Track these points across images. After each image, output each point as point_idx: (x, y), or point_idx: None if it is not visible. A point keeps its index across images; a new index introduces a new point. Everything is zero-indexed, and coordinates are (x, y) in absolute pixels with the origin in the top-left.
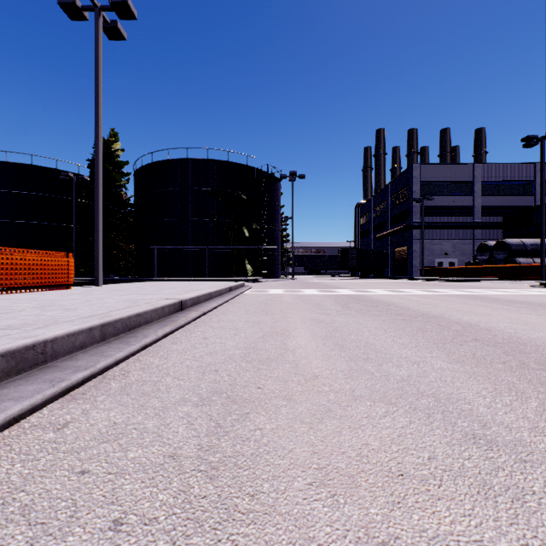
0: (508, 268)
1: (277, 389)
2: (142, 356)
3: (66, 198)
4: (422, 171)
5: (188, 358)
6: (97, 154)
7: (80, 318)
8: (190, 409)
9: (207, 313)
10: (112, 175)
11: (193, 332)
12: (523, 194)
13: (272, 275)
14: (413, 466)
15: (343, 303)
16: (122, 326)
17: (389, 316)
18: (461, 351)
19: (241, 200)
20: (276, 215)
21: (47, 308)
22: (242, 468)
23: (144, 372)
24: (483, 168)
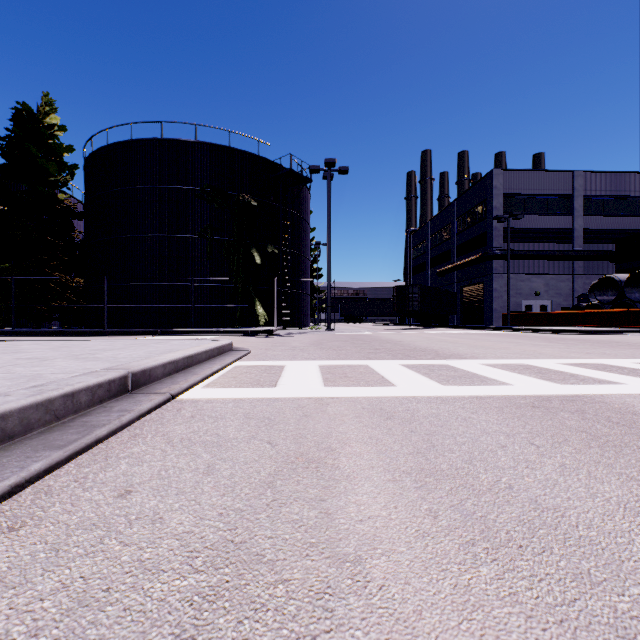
0: None
1: None
2: None
3: None
4: (505, 180)
5: None
6: None
7: None
8: None
9: None
10: (39, 163)
11: None
12: (636, 215)
13: (297, 324)
14: None
15: None
16: None
17: None
18: None
19: (250, 207)
20: (304, 236)
21: None
22: None
23: None
24: (585, 178)
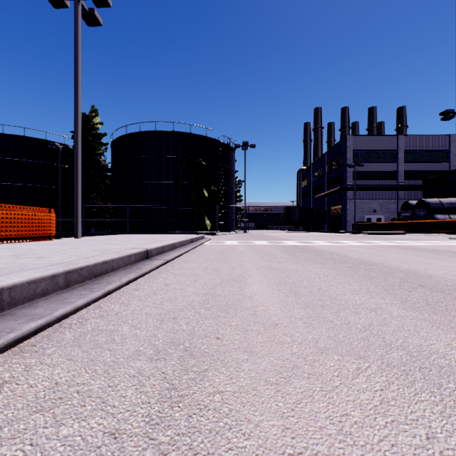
0: (428, 223)
1: (237, 340)
2: (104, 302)
3: (54, 164)
4: (354, 142)
5: (148, 305)
6: (76, 124)
7: (46, 266)
8: (143, 365)
9: (170, 261)
10: (92, 145)
11: (156, 278)
12: (439, 161)
13: (228, 230)
14: (412, 450)
15: (291, 252)
16: (88, 273)
17: (334, 263)
18: (413, 297)
19: (202, 165)
20: (231, 179)
21: (22, 256)
22: (198, 454)
23: (102, 320)
24: (405, 139)
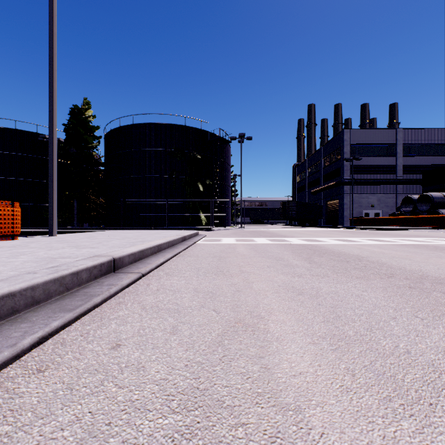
0: (433, 218)
1: None
2: None
3: (46, 158)
4: (352, 135)
5: None
6: (51, 105)
7: None
8: None
9: (148, 273)
10: (84, 138)
11: (105, 321)
12: (438, 155)
13: (223, 225)
14: None
15: (305, 256)
16: None
17: (381, 279)
18: None
19: (197, 159)
20: (227, 173)
21: None
22: None
23: None
24: (404, 132)
